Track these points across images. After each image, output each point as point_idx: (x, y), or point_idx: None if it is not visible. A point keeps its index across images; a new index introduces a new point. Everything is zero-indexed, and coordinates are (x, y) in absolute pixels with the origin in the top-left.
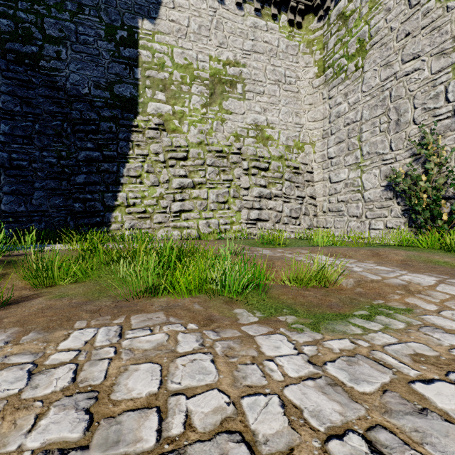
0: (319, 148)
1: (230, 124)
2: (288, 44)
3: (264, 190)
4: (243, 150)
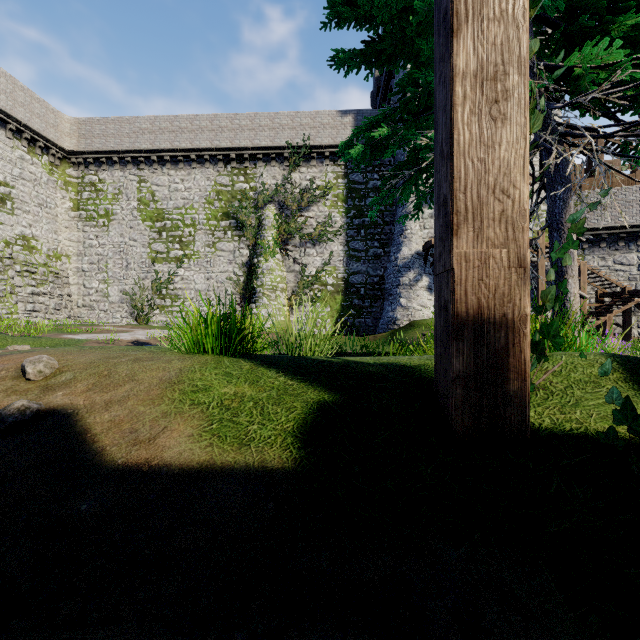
0: (75, 262)
1: (1, 233)
2: (50, 178)
3: (36, 289)
4: (15, 256)
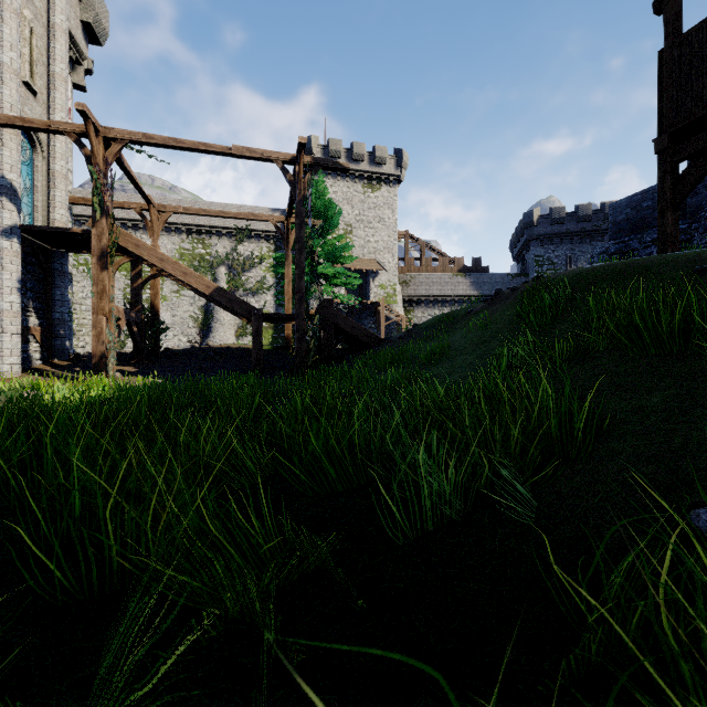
0: None
1: None
2: None
3: None
4: None
